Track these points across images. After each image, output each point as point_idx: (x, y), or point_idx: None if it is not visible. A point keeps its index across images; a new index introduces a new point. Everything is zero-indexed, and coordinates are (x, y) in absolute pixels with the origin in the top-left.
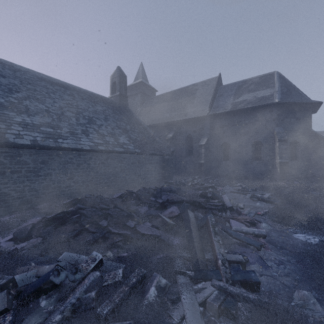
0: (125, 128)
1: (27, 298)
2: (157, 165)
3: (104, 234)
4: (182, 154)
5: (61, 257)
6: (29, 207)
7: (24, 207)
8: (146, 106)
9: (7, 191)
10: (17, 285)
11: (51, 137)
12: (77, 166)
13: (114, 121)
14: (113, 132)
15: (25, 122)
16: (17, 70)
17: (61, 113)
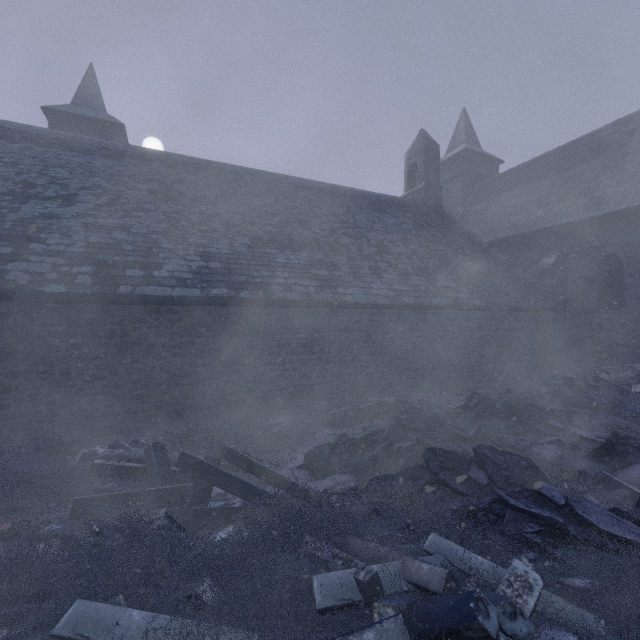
0: (444, 256)
1: (425, 639)
2: (523, 333)
3: (489, 503)
4: (586, 306)
5: (429, 544)
6: (300, 404)
7: (294, 404)
8: (477, 200)
9: (274, 376)
10: (383, 590)
11: (328, 285)
12: (366, 337)
13: (420, 244)
14: (422, 267)
15: (291, 263)
16: (270, 180)
17: (334, 240)
